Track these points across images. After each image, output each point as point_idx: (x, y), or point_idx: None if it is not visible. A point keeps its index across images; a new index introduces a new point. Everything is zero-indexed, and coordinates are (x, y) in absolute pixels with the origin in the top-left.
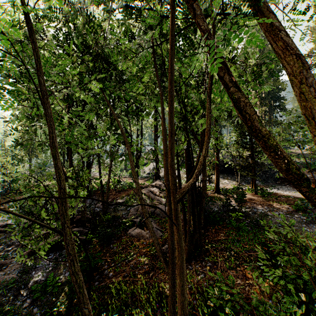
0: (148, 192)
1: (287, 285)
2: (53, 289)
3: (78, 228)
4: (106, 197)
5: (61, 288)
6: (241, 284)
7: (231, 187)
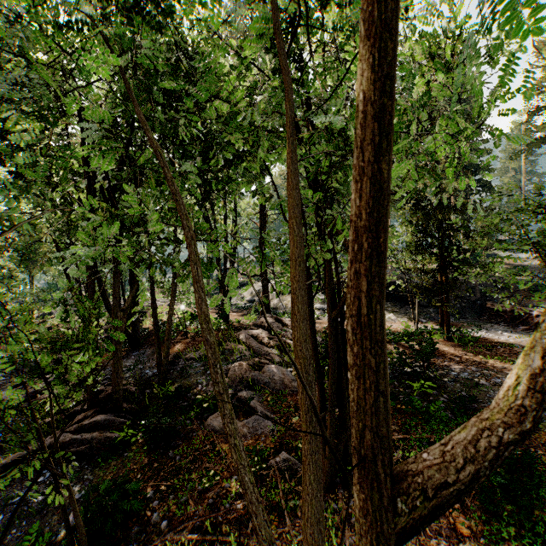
0: (247, 338)
1: None
2: None
3: (105, 416)
4: (166, 350)
5: None
6: None
7: (401, 328)
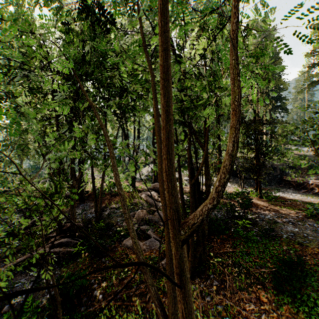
0: (146, 196)
1: (310, 312)
2: (31, 317)
3: (66, 239)
4: (100, 203)
5: (41, 315)
6: (255, 310)
7: (233, 191)
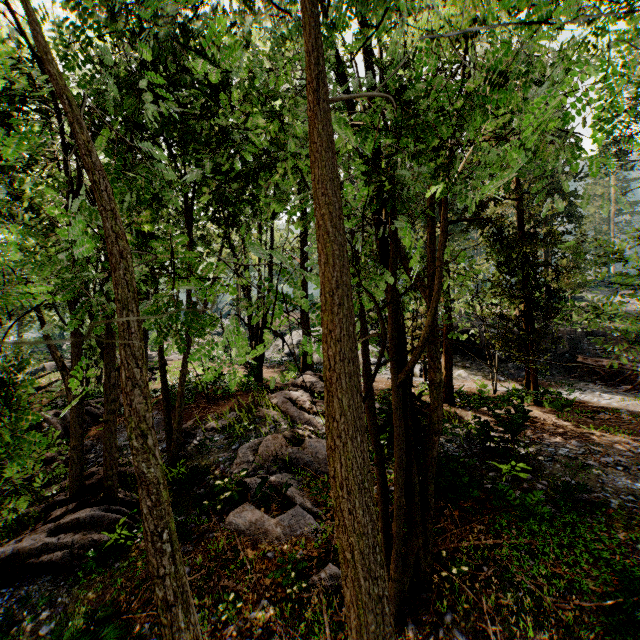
0: (284, 402)
1: None
2: None
3: (92, 511)
4: (177, 420)
5: None
6: None
7: (475, 388)
